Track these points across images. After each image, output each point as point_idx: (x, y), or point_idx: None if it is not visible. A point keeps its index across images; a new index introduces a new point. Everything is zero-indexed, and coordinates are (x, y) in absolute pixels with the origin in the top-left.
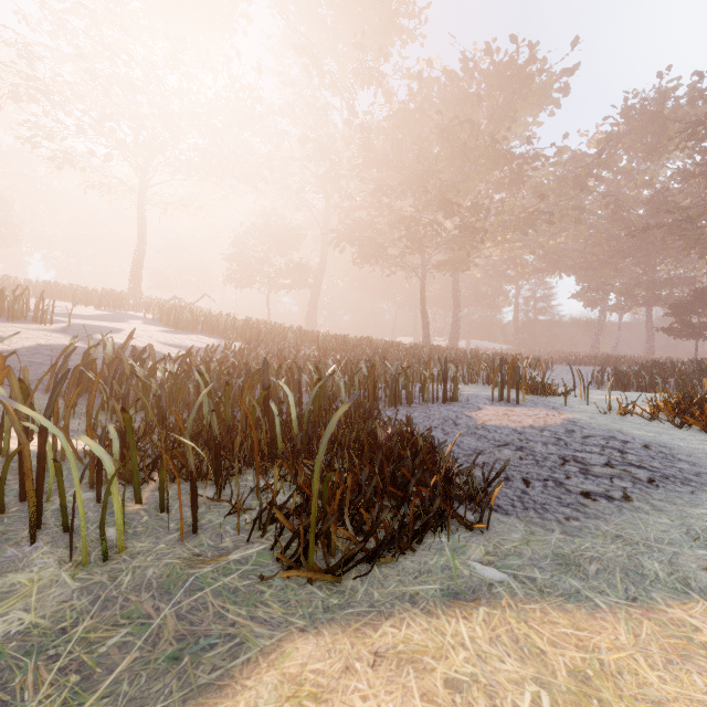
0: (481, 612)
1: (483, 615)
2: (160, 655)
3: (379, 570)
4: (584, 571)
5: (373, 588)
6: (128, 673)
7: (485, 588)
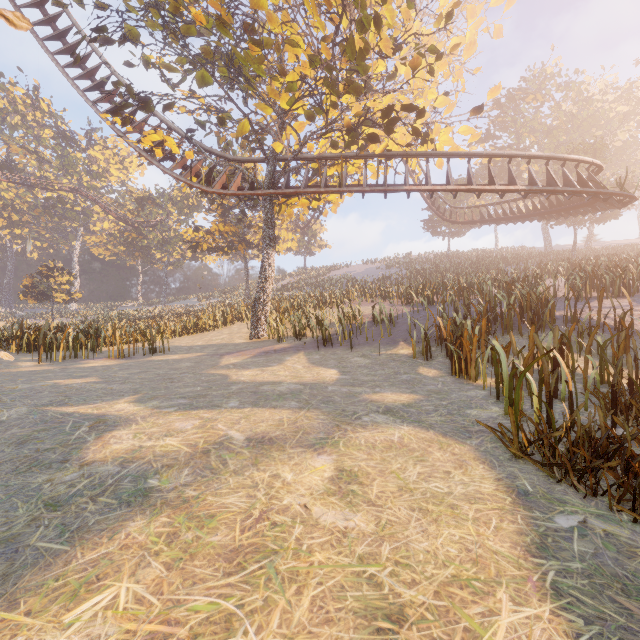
0: (504, 496)
1: (501, 496)
2: (459, 428)
3: (541, 474)
4: (610, 588)
5: (518, 469)
6: (451, 425)
7: (537, 508)
